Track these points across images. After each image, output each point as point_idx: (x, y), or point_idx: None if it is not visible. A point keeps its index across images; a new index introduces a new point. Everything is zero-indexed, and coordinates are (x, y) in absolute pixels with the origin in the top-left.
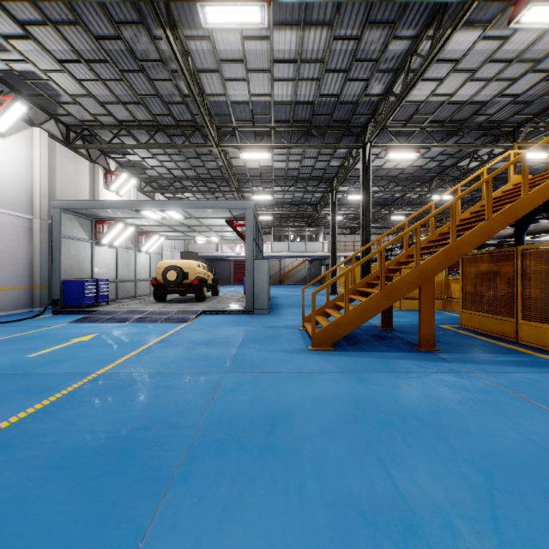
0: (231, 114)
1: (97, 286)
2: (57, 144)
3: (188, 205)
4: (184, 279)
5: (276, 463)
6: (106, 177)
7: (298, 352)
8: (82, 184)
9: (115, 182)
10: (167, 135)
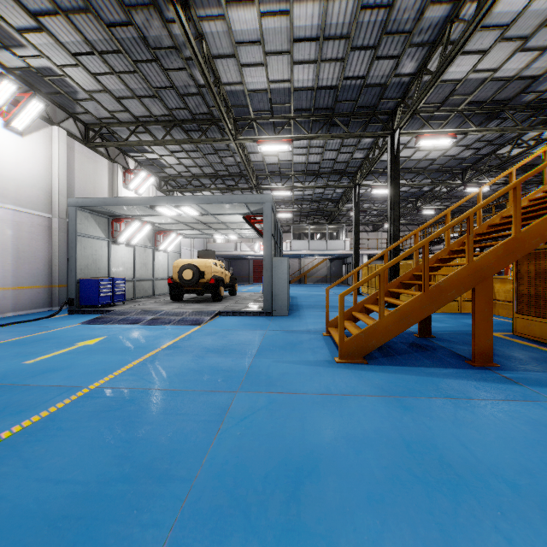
0: (248, 104)
1: (113, 286)
2: (76, 143)
3: (203, 200)
4: (201, 278)
5: None
6: (125, 176)
7: (323, 365)
8: (101, 182)
9: (133, 180)
10: (184, 129)
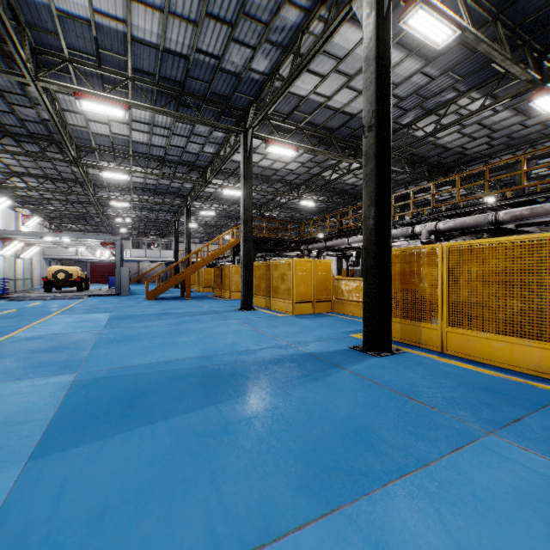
0: (104, 181)
1: (5, 283)
2: None
3: (79, 236)
4: (70, 278)
5: (133, 307)
6: None
7: (142, 301)
8: None
9: None
10: (54, 184)
